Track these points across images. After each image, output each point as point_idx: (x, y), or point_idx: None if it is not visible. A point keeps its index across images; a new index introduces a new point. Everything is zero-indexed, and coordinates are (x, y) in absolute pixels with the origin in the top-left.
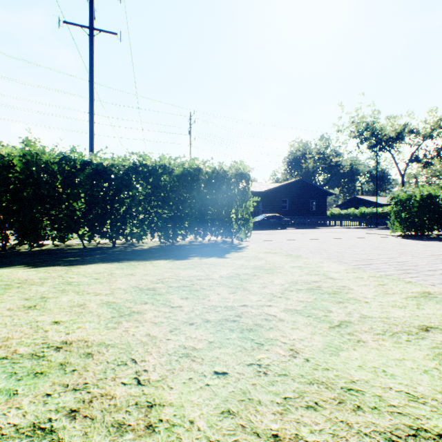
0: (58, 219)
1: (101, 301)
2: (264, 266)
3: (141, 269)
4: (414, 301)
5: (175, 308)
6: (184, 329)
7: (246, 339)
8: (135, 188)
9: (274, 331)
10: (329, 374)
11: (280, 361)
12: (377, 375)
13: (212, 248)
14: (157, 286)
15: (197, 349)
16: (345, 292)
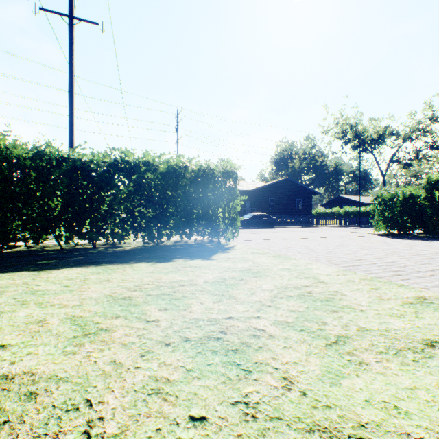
0: (31, 218)
1: (66, 315)
2: (251, 268)
3: (119, 274)
4: (412, 308)
5: (151, 323)
6: (158, 351)
7: (231, 364)
8: (116, 186)
9: (264, 351)
10: (332, 415)
11: (272, 397)
12: (389, 414)
13: (198, 249)
14: (134, 295)
15: (171, 381)
16: (338, 298)
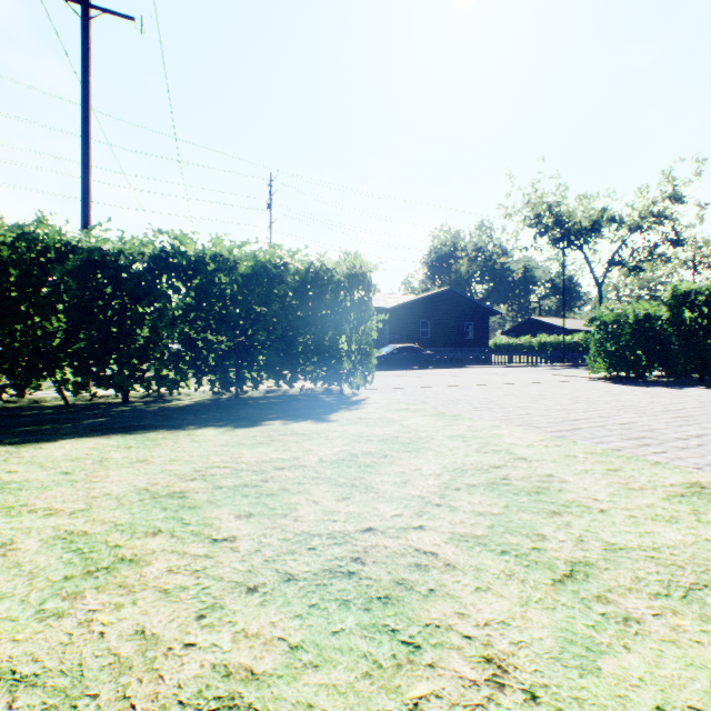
0: (9, 351)
1: (55, 531)
2: (400, 436)
3: (167, 449)
4: (686, 505)
5: (221, 544)
6: (232, 606)
7: (380, 631)
8: (164, 296)
9: (440, 600)
10: None
11: (469, 707)
12: None
13: (306, 404)
14: (191, 488)
15: (258, 676)
16: (557, 489)
